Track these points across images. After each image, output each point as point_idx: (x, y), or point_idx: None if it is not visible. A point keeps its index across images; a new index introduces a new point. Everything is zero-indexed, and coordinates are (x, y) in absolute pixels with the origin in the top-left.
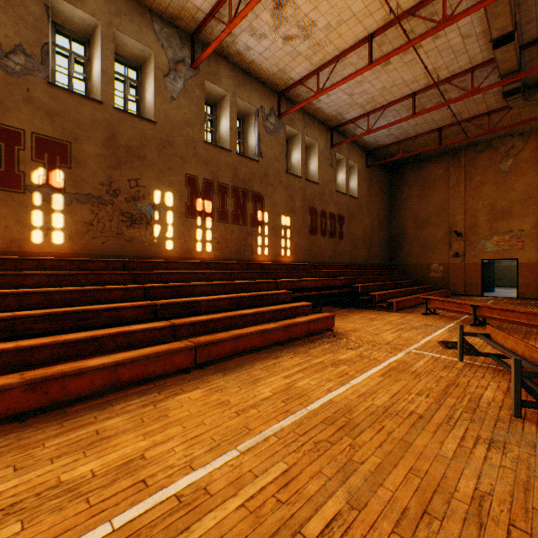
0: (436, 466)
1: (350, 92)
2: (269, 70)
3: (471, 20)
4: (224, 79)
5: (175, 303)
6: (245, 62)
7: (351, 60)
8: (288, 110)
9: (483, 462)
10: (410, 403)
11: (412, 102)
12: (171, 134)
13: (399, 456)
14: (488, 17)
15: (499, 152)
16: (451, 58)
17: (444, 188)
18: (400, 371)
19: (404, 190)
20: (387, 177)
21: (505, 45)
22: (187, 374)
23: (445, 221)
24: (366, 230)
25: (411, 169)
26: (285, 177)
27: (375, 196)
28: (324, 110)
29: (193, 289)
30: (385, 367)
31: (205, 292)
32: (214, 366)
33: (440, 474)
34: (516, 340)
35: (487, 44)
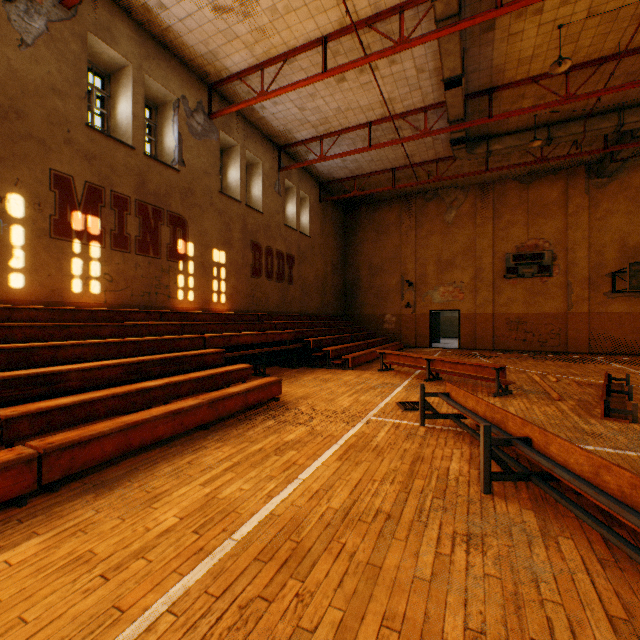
0: (415, 602)
1: (301, 105)
2: (195, 47)
3: (425, 53)
4: (122, 40)
5: (11, 379)
6: (158, 26)
7: (303, 65)
8: (223, 110)
9: (467, 575)
10: (375, 496)
11: (368, 132)
12: (21, 99)
13: (367, 596)
14: (442, 52)
15: (445, 203)
16: (406, 91)
17: (397, 234)
18: (360, 450)
19: (359, 233)
20: (341, 216)
21: (455, 89)
22: (19, 508)
23: (398, 269)
24: (320, 275)
25: (366, 210)
26: (219, 199)
27: (329, 236)
28: (271, 122)
29: (58, 352)
30: (343, 446)
31: (81, 356)
32: (82, 481)
33: (422, 615)
34: (477, 399)
35: (439, 84)
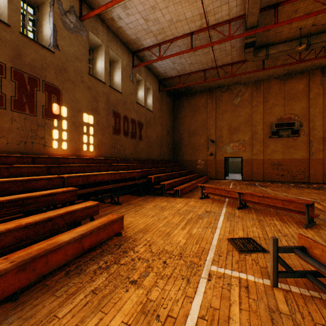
0: None
1: (145, 16)
2: None
3: None
4: None
5: None
6: None
7: None
8: (89, 13)
9: None
10: None
11: (190, 39)
12: None
13: None
14: None
15: (234, 93)
16: (218, 5)
17: (205, 112)
18: None
19: (182, 111)
20: (172, 102)
21: None
22: None
23: (205, 133)
24: (159, 136)
25: (186, 98)
26: (88, 78)
27: (164, 112)
28: (126, 31)
29: None
30: None
31: None
32: None
33: None
34: None
35: None
